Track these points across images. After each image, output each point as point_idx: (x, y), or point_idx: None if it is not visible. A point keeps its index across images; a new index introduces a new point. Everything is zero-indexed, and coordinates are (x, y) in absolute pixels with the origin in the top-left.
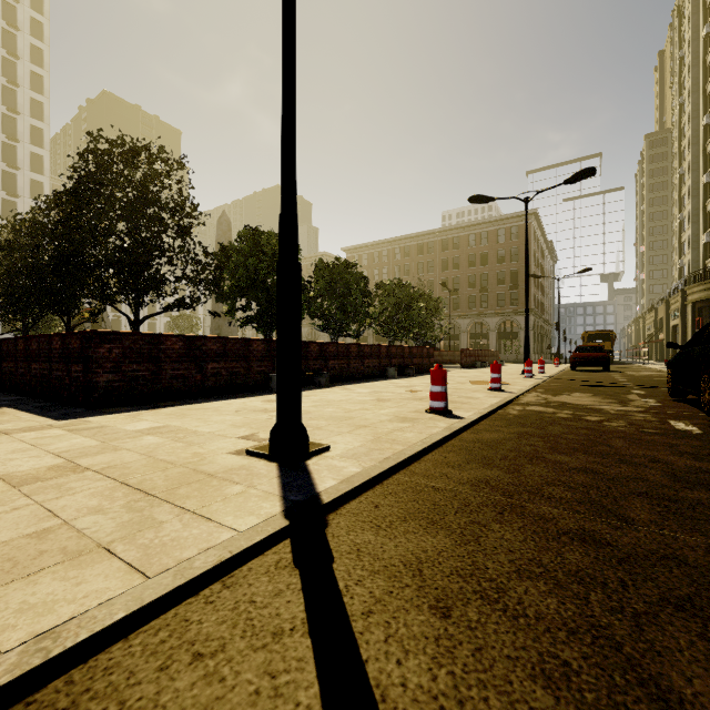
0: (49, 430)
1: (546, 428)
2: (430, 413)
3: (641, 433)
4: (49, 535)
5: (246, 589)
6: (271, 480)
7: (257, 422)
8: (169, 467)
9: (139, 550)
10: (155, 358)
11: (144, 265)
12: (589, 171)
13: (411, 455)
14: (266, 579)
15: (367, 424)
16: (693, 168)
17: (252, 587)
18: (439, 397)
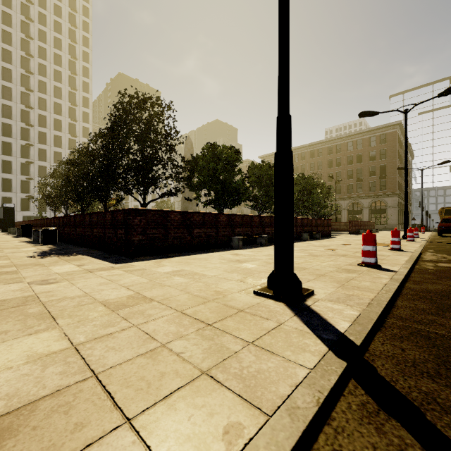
0: (113, 270)
1: None
2: (364, 266)
3: None
4: (158, 356)
5: (363, 439)
6: (292, 318)
7: (240, 269)
8: (206, 301)
9: (237, 381)
10: (165, 226)
11: (149, 170)
12: None
13: (387, 301)
14: (373, 428)
15: (322, 273)
16: None
17: (366, 437)
18: (371, 255)
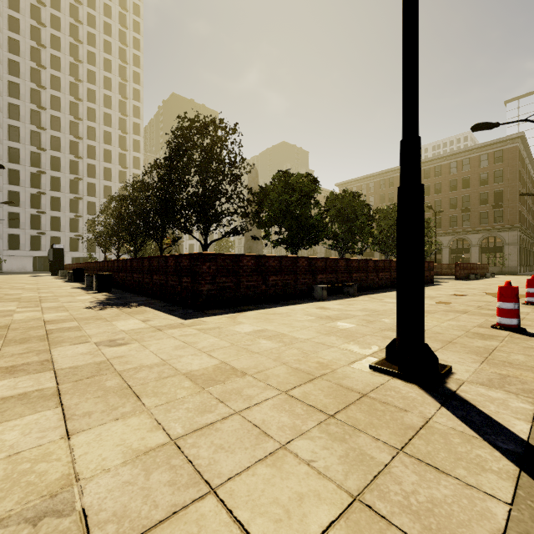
0: (185, 329)
1: None
2: (501, 329)
3: None
4: (283, 465)
5: None
6: (440, 411)
7: (337, 330)
8: (312, 379)
9: (409, 517)
10: (236, 273)
11: (212, 205)
12: None
13: None
14: None
15: (449, 339)
16: None
17: None
18: (512, 314)
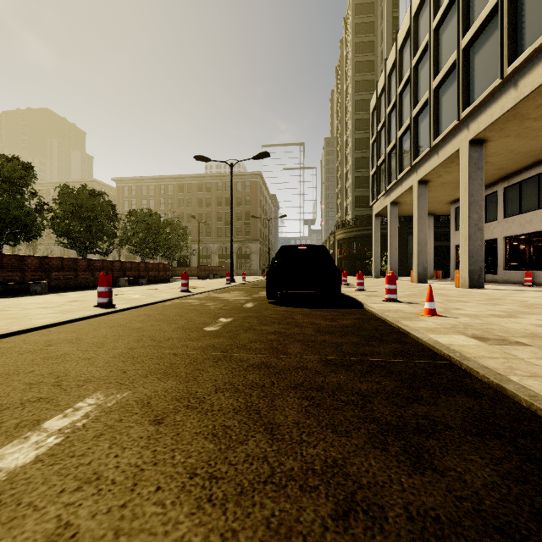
0: None
1: (166, 311)
2: (96, 307)
3: (218, 309)
4: None
5: None
6: None
7: None
8: None
9: None
10: None
11: None
12: (266, 154)
13: (13, 331)
14: None
15: (20, 316)
16: (342, 163)
17: None
18: (104, 295)
